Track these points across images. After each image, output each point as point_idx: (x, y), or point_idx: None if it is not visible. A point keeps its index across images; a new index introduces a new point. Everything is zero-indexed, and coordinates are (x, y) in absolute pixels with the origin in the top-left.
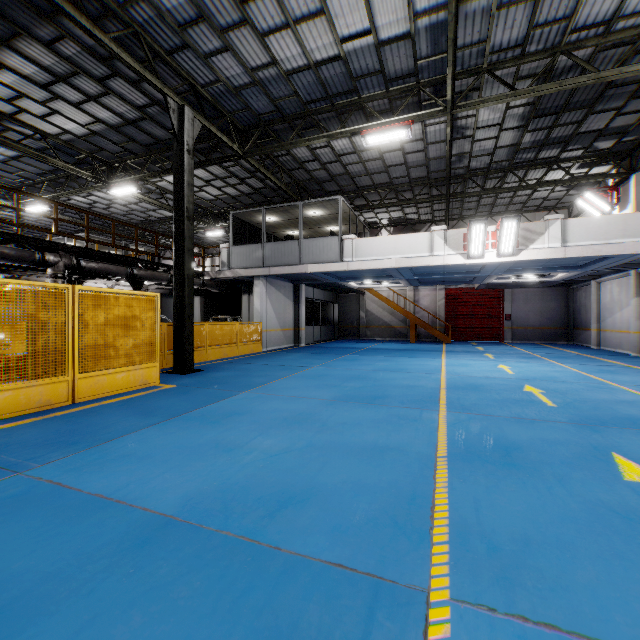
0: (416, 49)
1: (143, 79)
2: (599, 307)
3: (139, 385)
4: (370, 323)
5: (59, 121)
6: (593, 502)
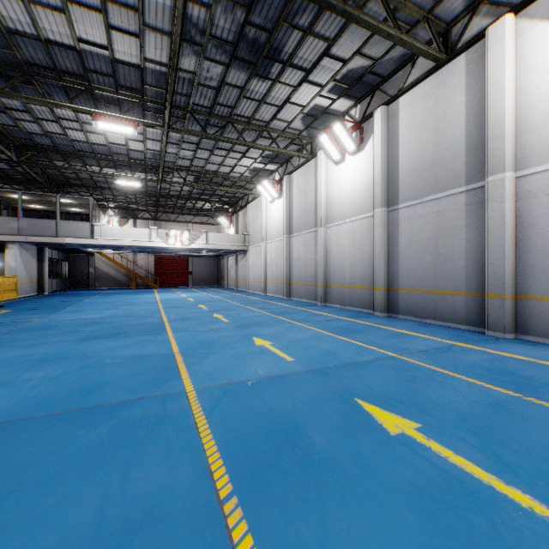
0: (146, 155)
1: None
2: (228, 268)
3: None
4: (99, 277)
5: None
6: (190, 308)
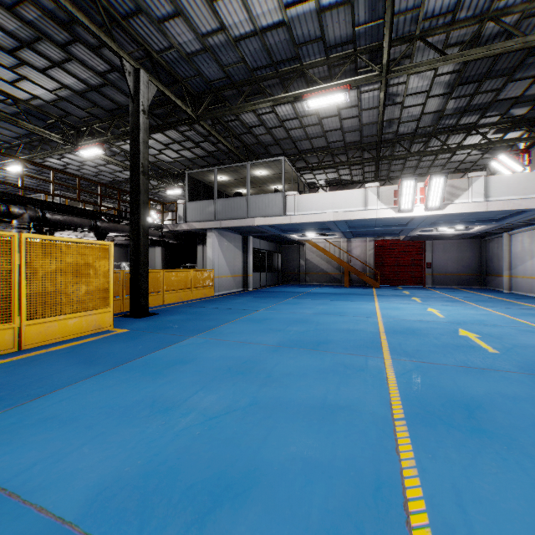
0: (355, 16)
1: (99, 41)
2: (510, 256)
3: (92, 330)
4: (309, 270)
5: (28, 87)
6: None
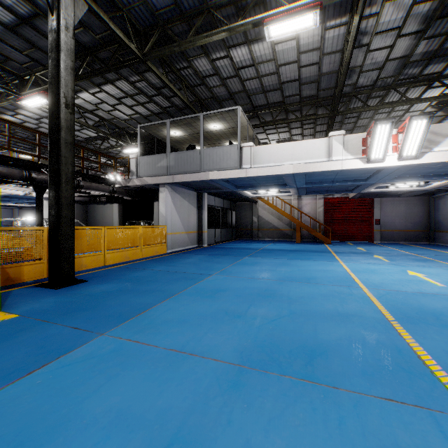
0: None
1: None
2: None
3: None
4: (261, 226)
5: None
6: None
